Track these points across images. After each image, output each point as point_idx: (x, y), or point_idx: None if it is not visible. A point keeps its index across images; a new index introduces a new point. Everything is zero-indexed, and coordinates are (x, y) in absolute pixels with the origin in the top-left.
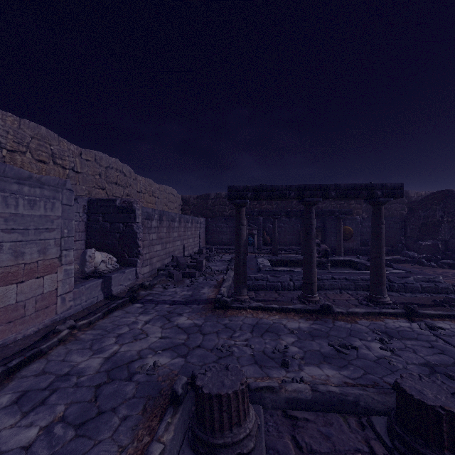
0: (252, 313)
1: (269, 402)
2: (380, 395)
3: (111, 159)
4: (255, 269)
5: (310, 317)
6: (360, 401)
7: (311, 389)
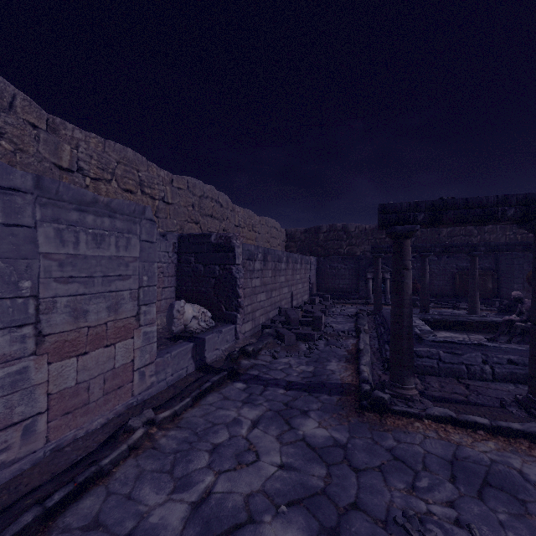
0: (435, 428)
1: None
2: None
3: (206, 186)
4: None
5: None
6: None
7: None
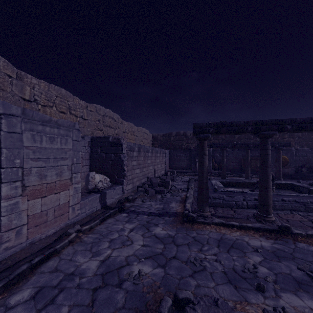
0: (215, 228)
1: None
2: None
3: (106, 110)
4: (211, 189)
5: (269, 236)
6: None
7: None
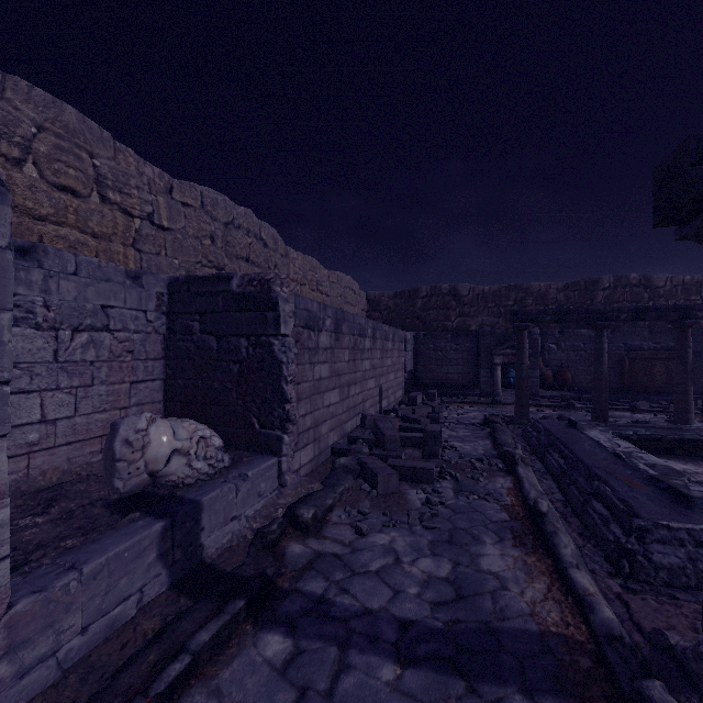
0: None
1: None
2: None
3: (237, 208)
4: (641, 481)
5: None
6: None
7: None
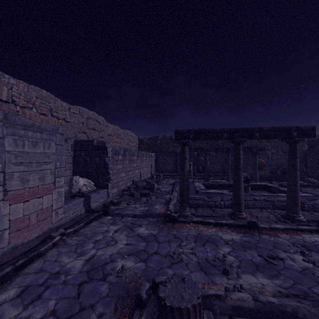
0: (194, 226)
1: (218, 308)
2: (316, 308)
3: (90, 112)
4: (194, 191)
5: (240, 230)
6: (298, 313)
7: (252, 299)
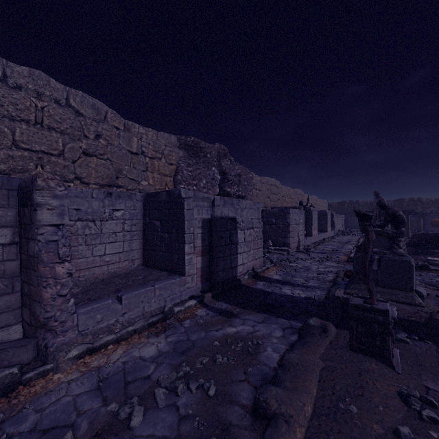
0: None
1: None
2: None
3: (314, 196)
4: None
5: None
6: None
7: None
